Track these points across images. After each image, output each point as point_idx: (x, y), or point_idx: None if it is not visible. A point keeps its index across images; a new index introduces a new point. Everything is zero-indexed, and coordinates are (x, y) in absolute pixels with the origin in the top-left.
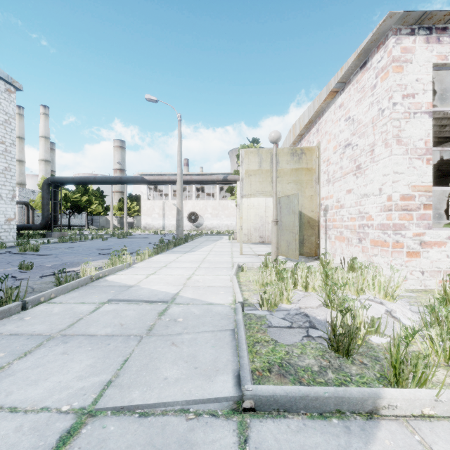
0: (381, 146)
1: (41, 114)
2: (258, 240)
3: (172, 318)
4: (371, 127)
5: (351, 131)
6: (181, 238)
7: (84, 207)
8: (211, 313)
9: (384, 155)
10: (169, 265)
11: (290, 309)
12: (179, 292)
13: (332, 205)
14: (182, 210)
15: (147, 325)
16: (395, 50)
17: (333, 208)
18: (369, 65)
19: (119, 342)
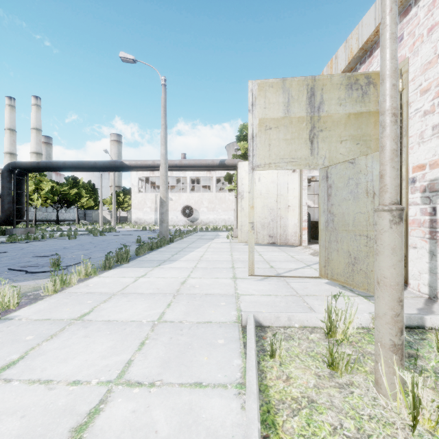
0: None
1: (33, 105)
2: (267, 241)
3: None
4: None
5: None
6: (163, 237)
7: (73, 200)
8: None
9: None
10: (96, 310)
11: None
12: None
13: None
14: (167, 201)
15: None
16: None
17: None
18: None
19: None
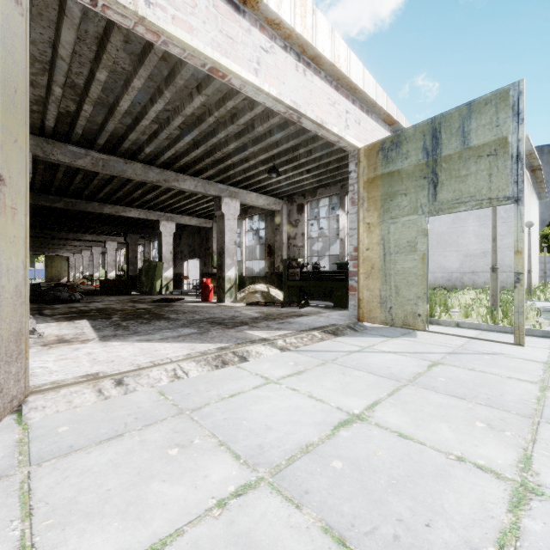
0: None
1: None
2: None
3: None
4: None
5: None
6: None
7: None
8: None
9: None
10: None
11: None
12: None
13: None
14: None
15: None
16: None
17: None
18: None
19: None
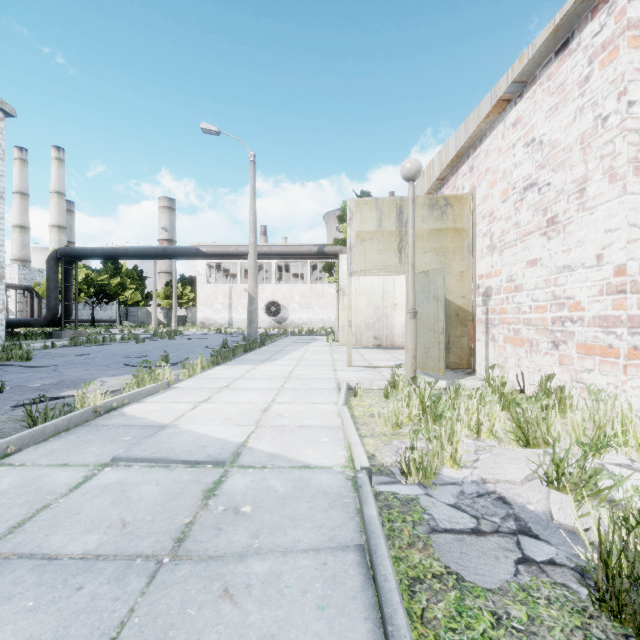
0: (601, 181)
1: (53, 159)
2: (371, 343)
3: (230, 506)
4: (579, 150)
5: (536, 161)
6: (254, 339)
7: (114, 293)
8: (308, 490)
9: (607, 196)
10: (233, 384)
11: (462, 480)
12: (248, 440)
13: (500, 287)
14: (256, 297)
15: (176, 524)
16: (631, 9)
17: (501, 291)
18: (575, 44)
19: (104, 582)
